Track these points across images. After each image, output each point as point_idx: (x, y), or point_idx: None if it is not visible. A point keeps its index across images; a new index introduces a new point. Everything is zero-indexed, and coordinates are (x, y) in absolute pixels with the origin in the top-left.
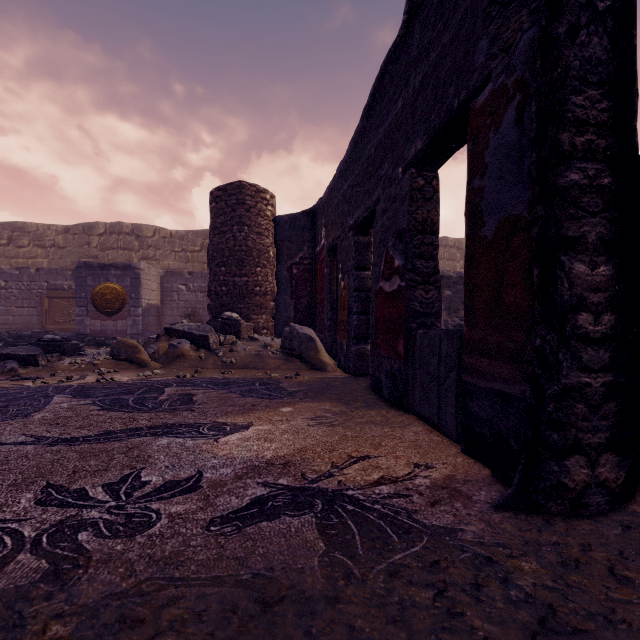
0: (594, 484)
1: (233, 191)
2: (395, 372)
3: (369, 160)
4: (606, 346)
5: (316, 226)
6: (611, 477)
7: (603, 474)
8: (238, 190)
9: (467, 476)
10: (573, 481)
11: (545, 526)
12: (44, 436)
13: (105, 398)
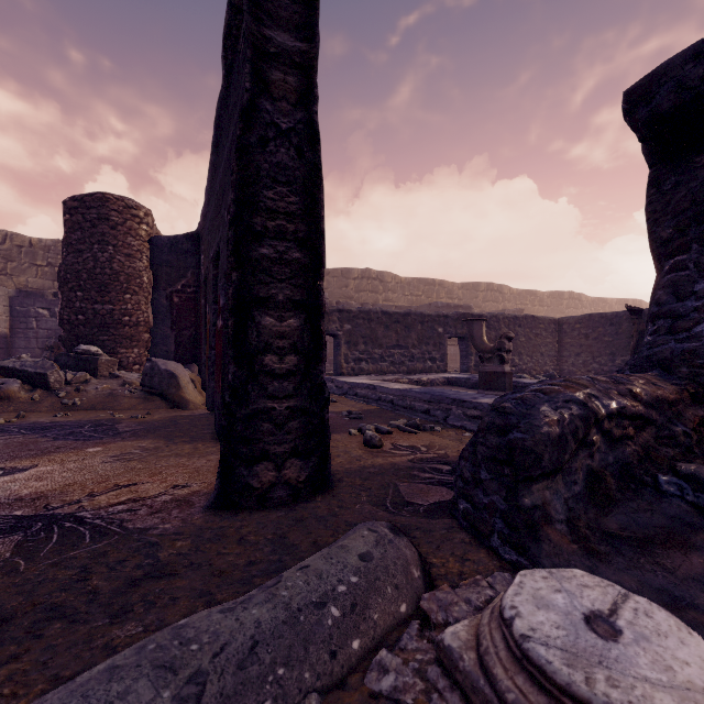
0: (281, 483)
1: (93, 203)
2: (219, 406)
3: (217, 196)
4: (292, 379)
5: (200, 252)
6: (296, 476)
7: (290, 475)
8: (100, 203)
9: (212, 490)
10: (263, 482)
11: (231, 517)
12: None
13: None
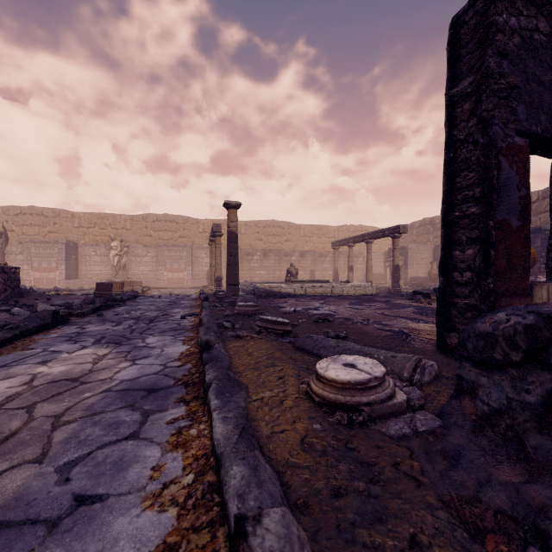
0: None
1: None
2: None
3: None
4: (470, 287)
5: None
6: None
7: None
8: None
9: None
10: (453, 343)
11: (436, 353)
12: (384, 313)
13: (422, 311)
